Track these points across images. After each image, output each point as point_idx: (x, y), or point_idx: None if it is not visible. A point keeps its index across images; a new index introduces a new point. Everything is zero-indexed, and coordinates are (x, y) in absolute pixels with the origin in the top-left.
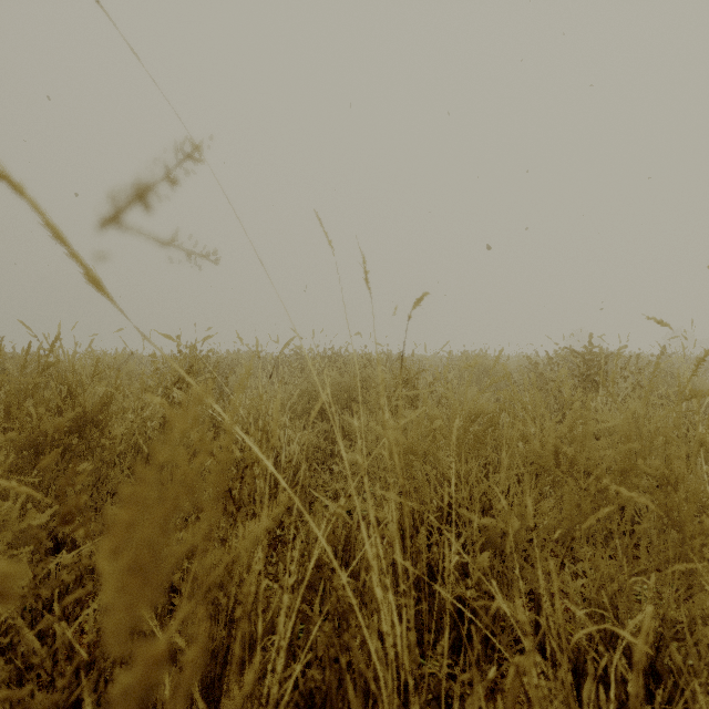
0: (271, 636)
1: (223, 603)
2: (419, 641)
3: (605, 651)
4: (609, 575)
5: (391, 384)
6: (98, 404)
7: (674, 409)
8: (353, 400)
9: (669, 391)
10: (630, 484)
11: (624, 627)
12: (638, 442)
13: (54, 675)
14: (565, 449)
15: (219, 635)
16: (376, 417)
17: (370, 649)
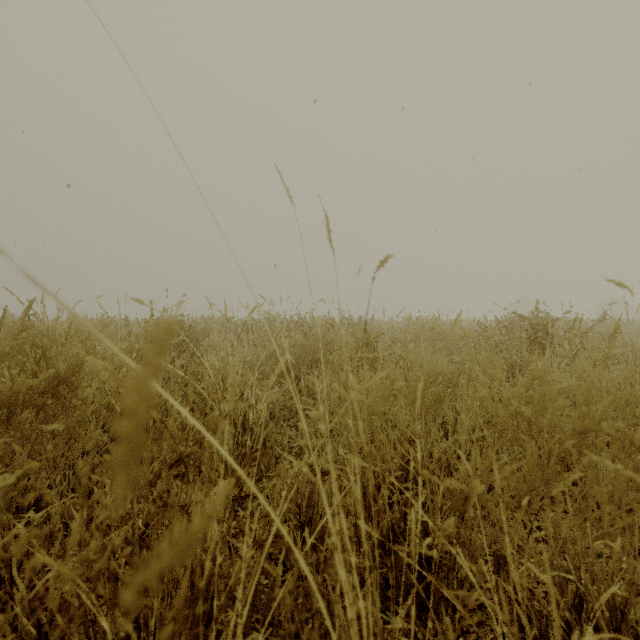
0: (229, 613)
1: (180, 574)
2: (380, 597)
3: (571, 616)
4: (568, 534)
5: (352, 347)
6: (70, 366)
7: (635, 371)
8: (317, 361)
9: (617, 353)
10: (588, 444)
11: (587, 589)
12: (601, 404)
13: (14, 639)
14: (523, 409)
15: (177, 606)
16: (338, 377)
17: (333, 612)
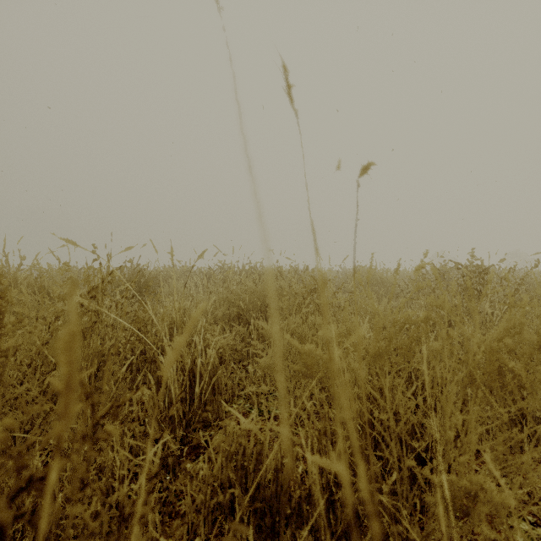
0: None
1: None
2: None
3: None
4: None
5: (300, 293)
6: None
7: None
8: (267, 306)
9: None
10: None
11: None
12: None
13: None
14: (510, 365)
15: None
16: (287, 322)
17: None
